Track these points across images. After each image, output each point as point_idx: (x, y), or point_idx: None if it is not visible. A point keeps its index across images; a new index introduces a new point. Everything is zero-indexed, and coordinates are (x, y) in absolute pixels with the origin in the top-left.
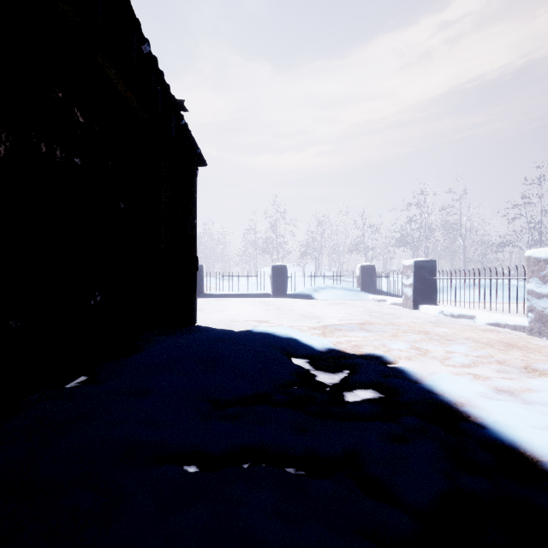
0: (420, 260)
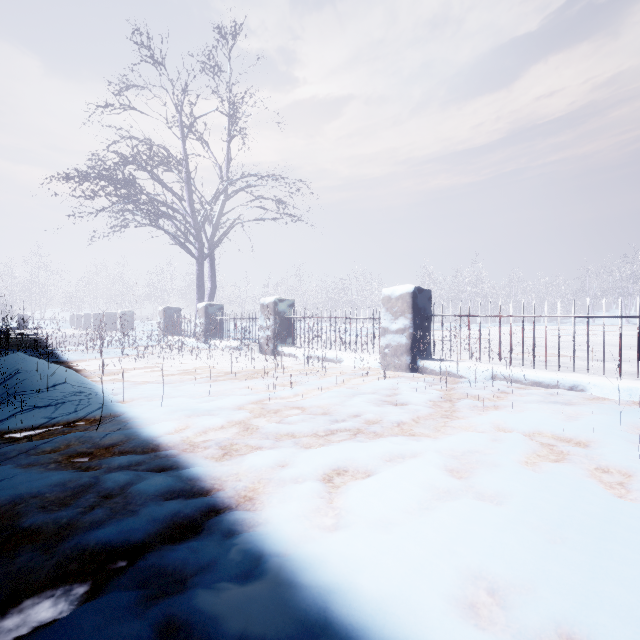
0: (79, 314)
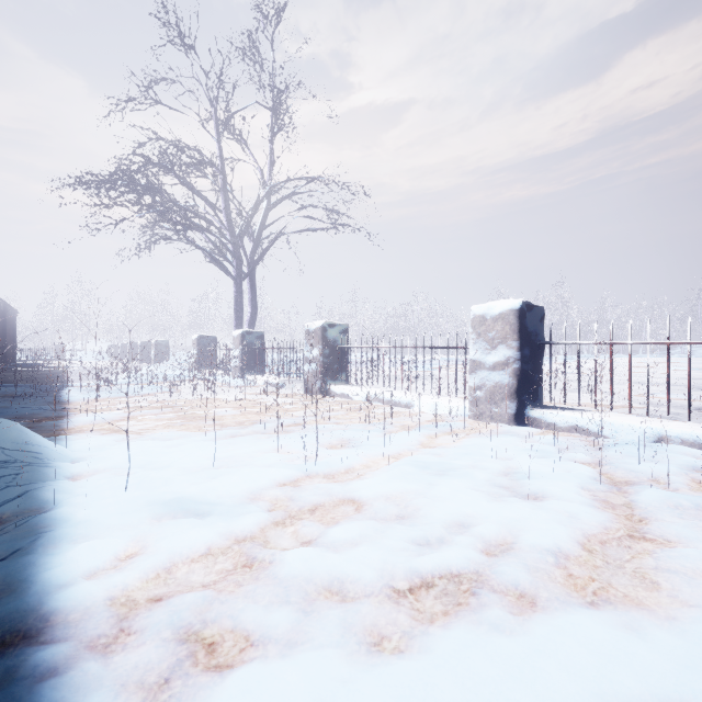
0: (117, 344)
